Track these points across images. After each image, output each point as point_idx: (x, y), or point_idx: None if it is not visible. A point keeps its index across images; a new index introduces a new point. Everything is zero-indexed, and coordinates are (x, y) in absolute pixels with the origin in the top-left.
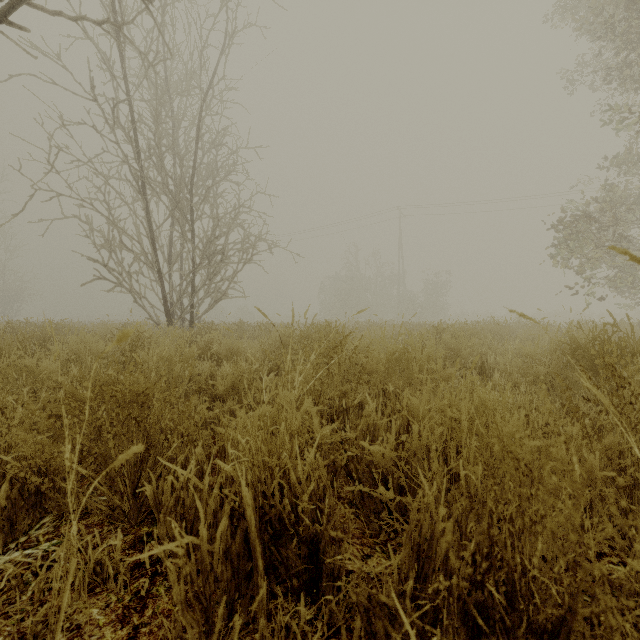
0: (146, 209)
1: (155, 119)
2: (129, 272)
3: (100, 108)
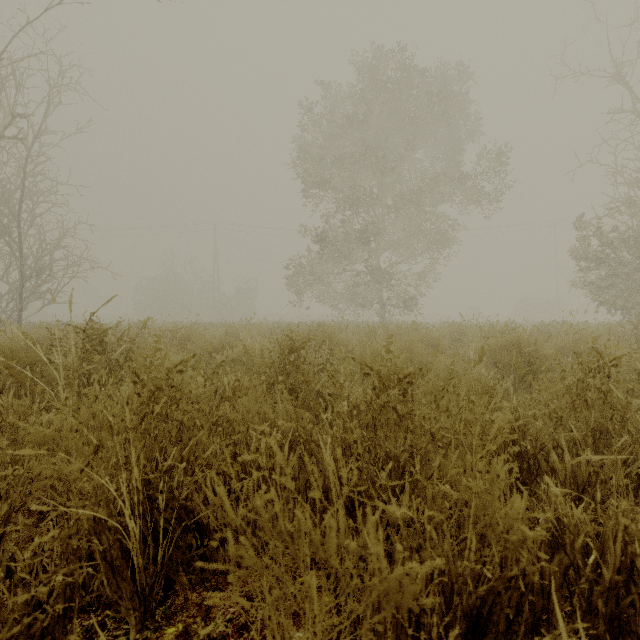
0: None
1: None
2: None
3: None
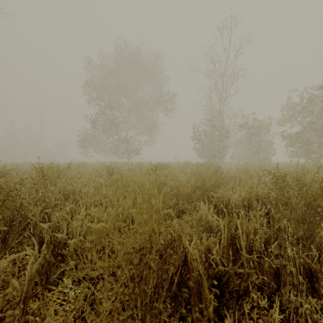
0: None
1: None
2: None
3: None
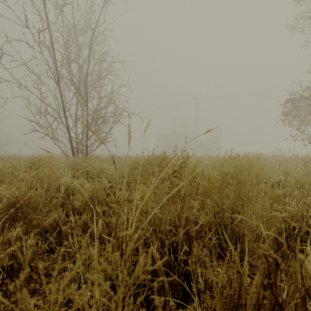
0: (60, 92)
1: (65, 43)
2: (51, 127)
3: (31, 32)
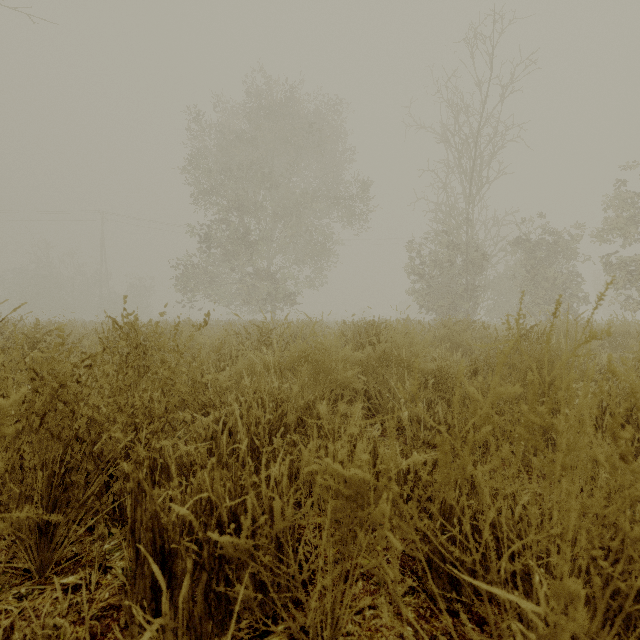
0: None
1: None
2: None
3: None
